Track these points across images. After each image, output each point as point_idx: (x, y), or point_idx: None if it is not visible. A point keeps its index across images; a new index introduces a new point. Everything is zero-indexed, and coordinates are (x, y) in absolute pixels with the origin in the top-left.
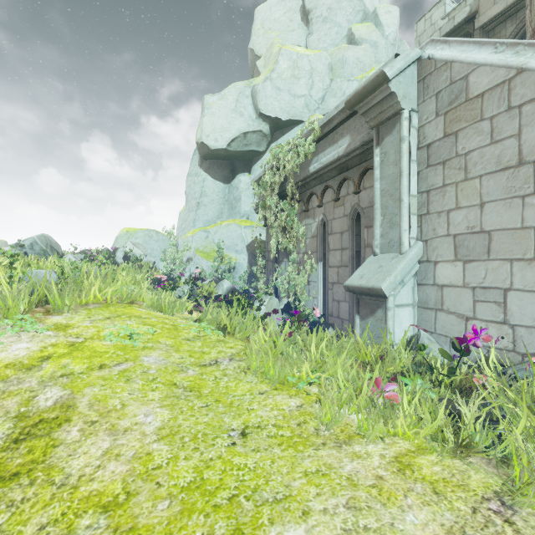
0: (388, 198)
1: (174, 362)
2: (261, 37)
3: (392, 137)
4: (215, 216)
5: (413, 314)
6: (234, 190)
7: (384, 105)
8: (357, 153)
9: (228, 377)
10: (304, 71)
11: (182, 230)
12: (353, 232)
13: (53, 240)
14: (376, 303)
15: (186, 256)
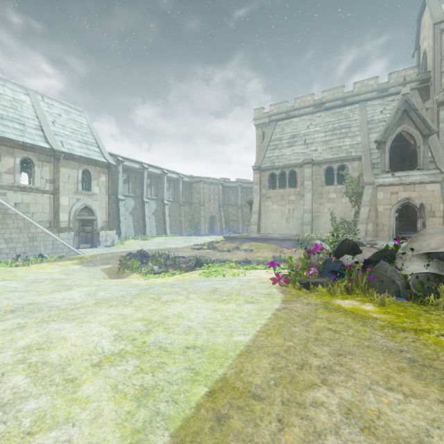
0: None
1: None
2: None
3: None
4: None
5: None
6: None
7: None
8: None
9: None
10: None
11: None
12: None
13: None
14: None
15: None
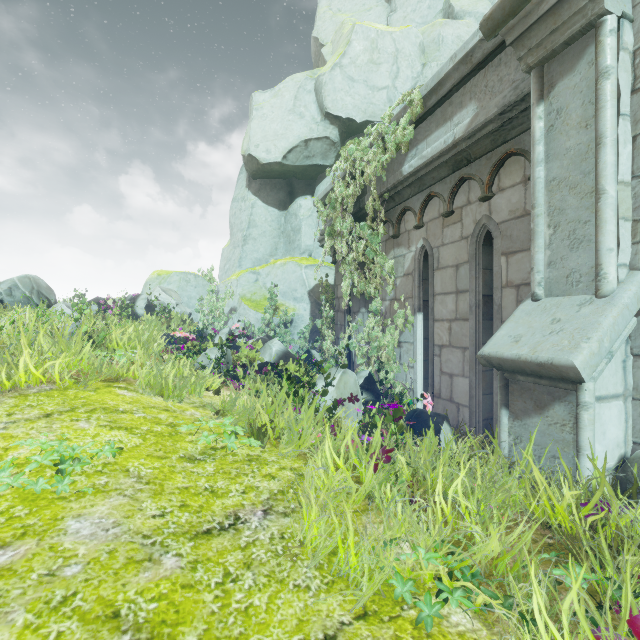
0: (565, 193)
1: (138, 531)
2: (327, 21)
3: (575, 76)
4: (267, 252)
5: (624, 414)
6: (292, 218)
7: (562, 14)
8: (489, 129)
9: (255, 572)
10: (386, 54)
11: (225, 272)
12: (478, 264)
13: (43, 283)
14: (550, 390)
15: (229, 305)
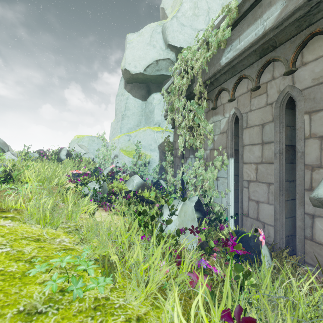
0: None
1: None
2: None
3: None
4: (135, 124)
5: None
6: (149, 105)
7: None
8: (296, 16)
9: None
10: (203, 10)
11: (112, 135)
12: (281, 122)
13: (0, 140)
14: None
15: (114, 153)
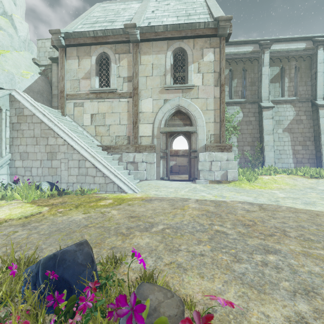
0: None
1: None
2: None
3: None
4: None
5: (7, 177)
6: None
7: None
8: None
9: None
10: None
11: None
12: None
13: None
14: None
15: None
